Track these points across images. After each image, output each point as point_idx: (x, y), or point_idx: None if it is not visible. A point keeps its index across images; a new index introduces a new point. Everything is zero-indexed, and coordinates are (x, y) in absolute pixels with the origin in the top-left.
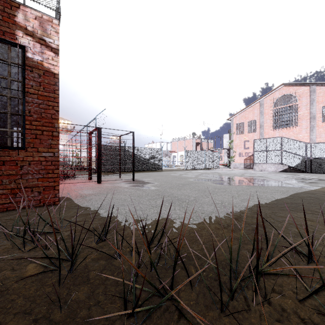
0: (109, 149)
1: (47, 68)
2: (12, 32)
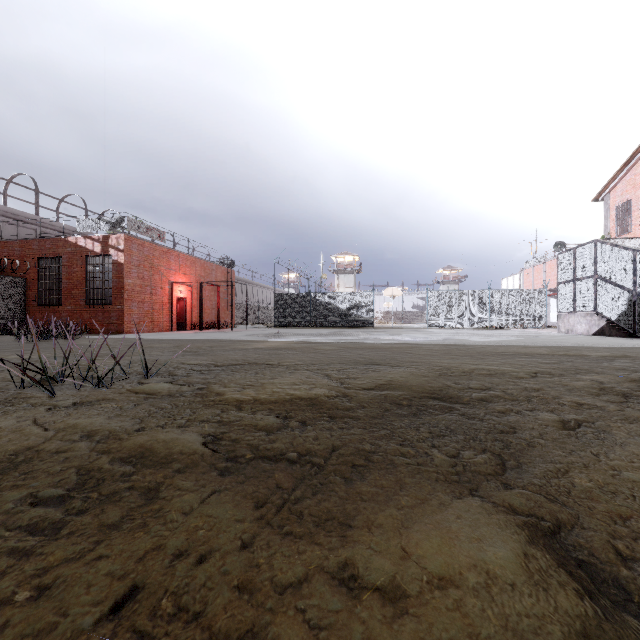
0: (290, 298)
1: (120, 262)
2: (108, 250)
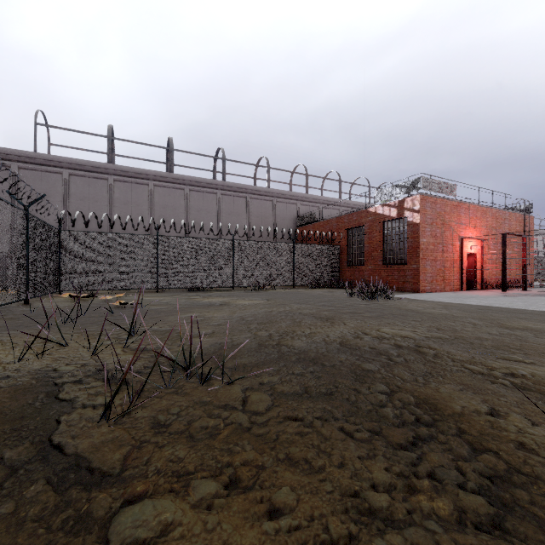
0: None
1: (414, 222)
2: (403, 213)
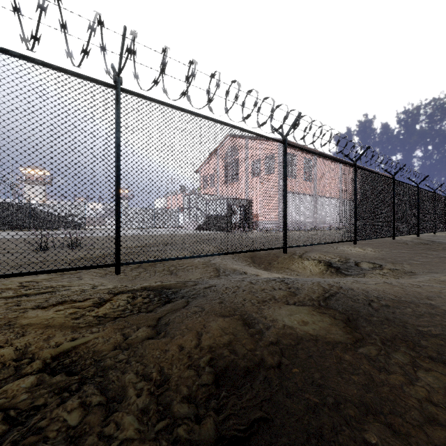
0: (8, 206)
1: None
2: None
